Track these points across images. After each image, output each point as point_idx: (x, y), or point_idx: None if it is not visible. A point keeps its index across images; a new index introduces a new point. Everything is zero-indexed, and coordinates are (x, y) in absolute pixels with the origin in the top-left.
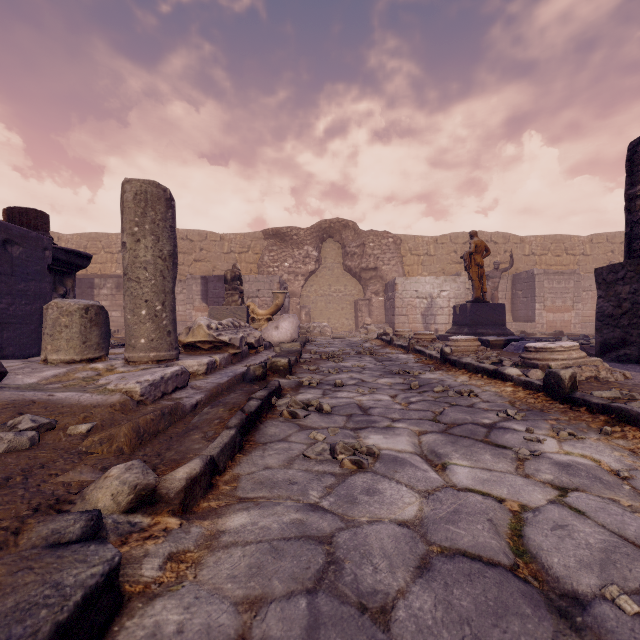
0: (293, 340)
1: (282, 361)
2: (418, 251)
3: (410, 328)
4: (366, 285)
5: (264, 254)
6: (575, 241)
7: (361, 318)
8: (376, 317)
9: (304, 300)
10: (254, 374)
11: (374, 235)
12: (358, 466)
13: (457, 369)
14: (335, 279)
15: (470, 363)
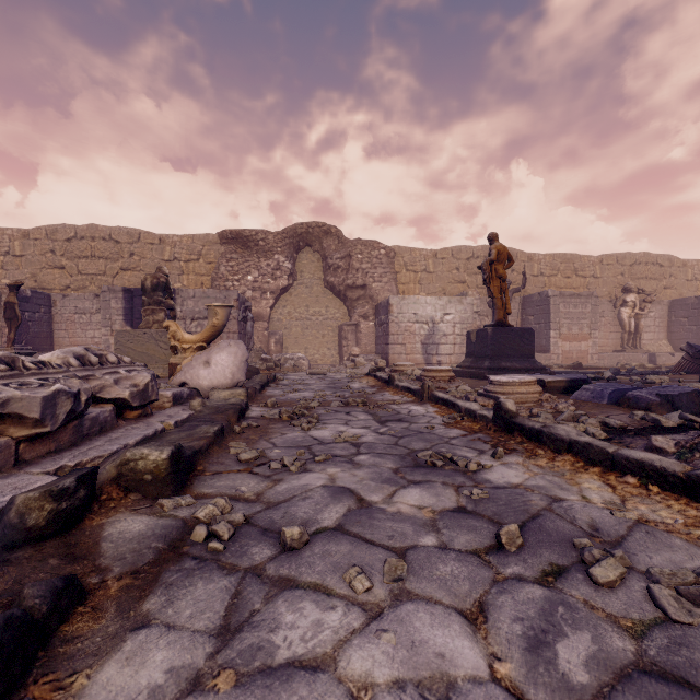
0: (236, 384)
1: (152, 457)
2: (415, 267)
3: (408, 360)
4: (353, 307)
5: (220, 263)
6: (585, 261)
7: (346, 348)
8: (365, 346)
9: (274, 325)
10: (21, 523)
11: (362, 245)
12: None
13: (548, 451)
14: (314, 299)
15: (590, 444)
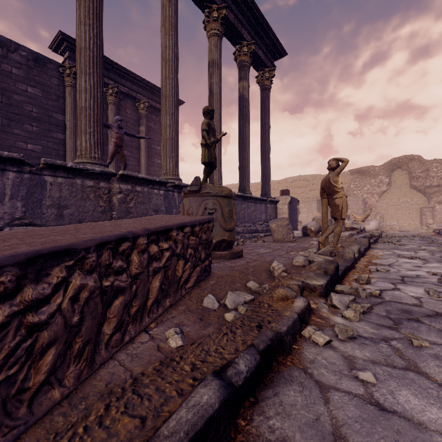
0: (376, 230)
1: (376, 234)
2: None
3: None
4: (430, 197)
5: (350, 183)
6: None
7: (425, 220)
8: (439, 219)
9: (378, 209)
10: (367, 237)
11: (437, 163)
12: (400, 245)
13: None
14: (403, 194)
15: None
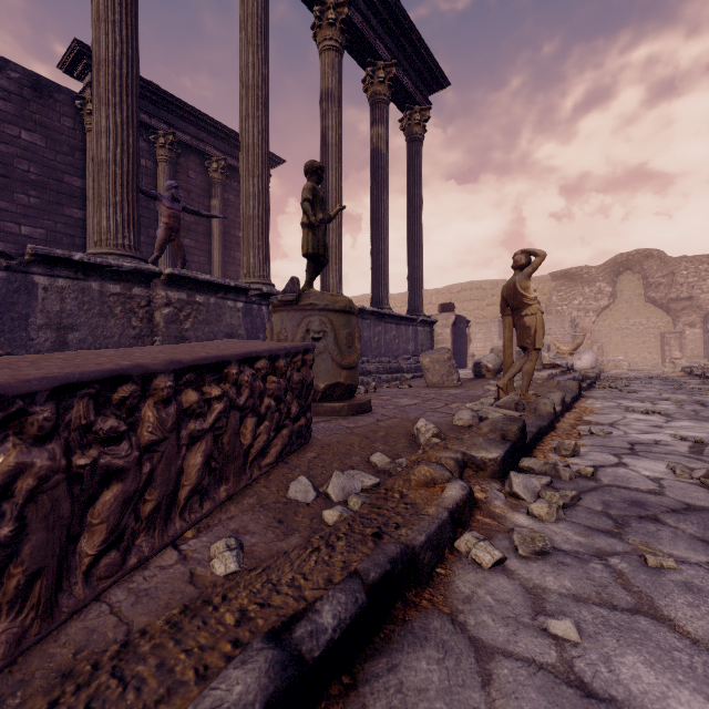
0: (592, 368)
1: (591, 375)
2: None
3: None
4: (676, 316)
5: (552, 294)
6: None
7: (668, 352)
8: (690, 351)
9: (595, 335)
10: (577, 379)
11: (687, 262)
12: (628, 392)
13: None
14: (634, 312)
15: None
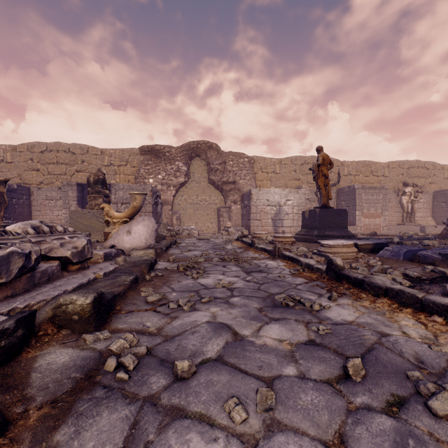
0: (149, 246)
1: (79, 302)
2: (267, 169)
3: (263, 230)
4: (227, 195)
5: (140, 167)
6: (378, 166)
7: (223, 222)
8: (235, 221)
9: (176, 207)
10: None
11: (233, 155)
12: None
13: (369, 295)
14: (201, 190)
15: (403, 291)
